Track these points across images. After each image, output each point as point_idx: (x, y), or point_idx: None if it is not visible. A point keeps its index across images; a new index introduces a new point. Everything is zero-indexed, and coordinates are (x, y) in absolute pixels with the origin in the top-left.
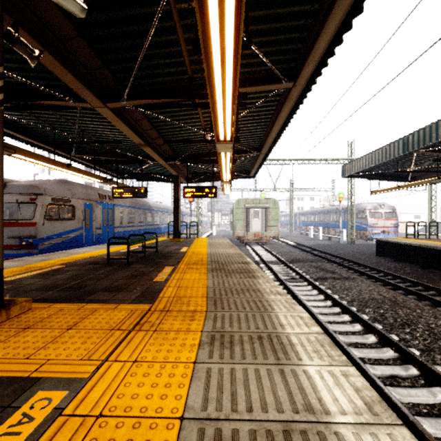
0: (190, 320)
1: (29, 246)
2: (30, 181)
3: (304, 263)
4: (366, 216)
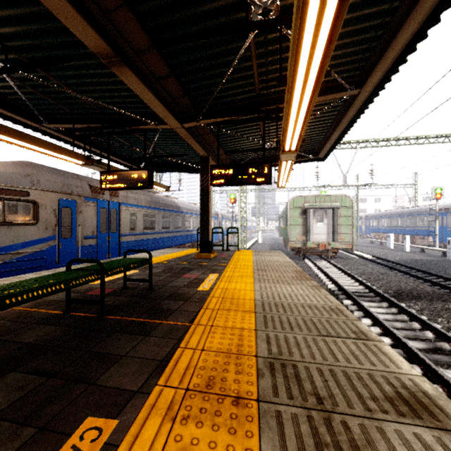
0: None
1: None
2: None
3: (429, 303)
4: None
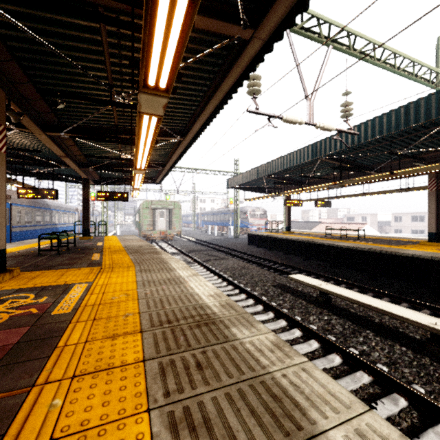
0: (127, 268)
1: None
2: None
3: (198, 252)
4: (248, 217)
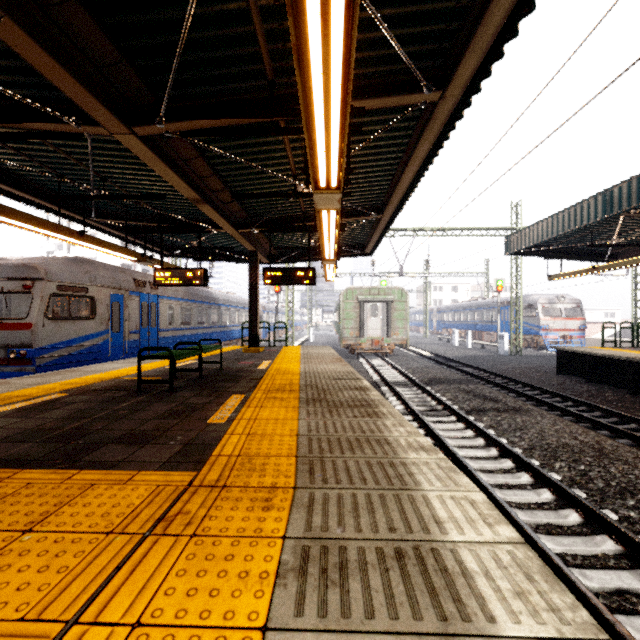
0: (263, 508)
1: (20, 360)
2: (25, 259)
3: (448, 385)
4: (538, 314)
